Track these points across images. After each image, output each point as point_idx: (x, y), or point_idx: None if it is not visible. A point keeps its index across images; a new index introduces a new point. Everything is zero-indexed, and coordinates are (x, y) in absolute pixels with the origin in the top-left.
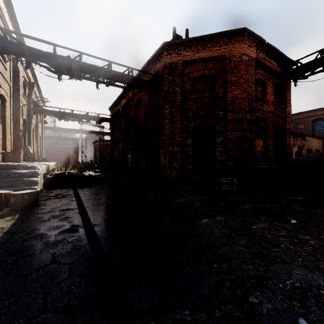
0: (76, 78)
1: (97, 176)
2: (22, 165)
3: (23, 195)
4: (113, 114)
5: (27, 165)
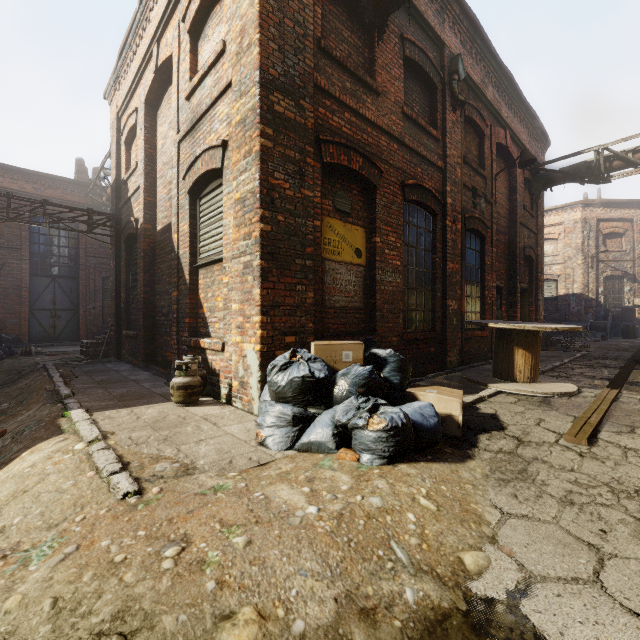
0: None
1: (604, 377)
2: None
3: None
4: None
5: None
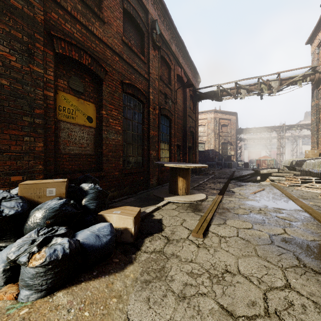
0: (261, 98)
1: (218, 188)
2: None
3: None
4: None
5: None
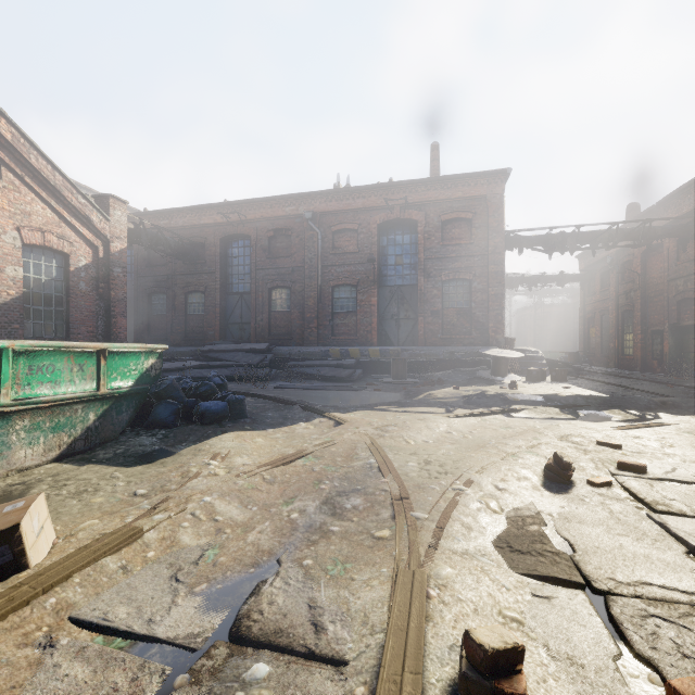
0: (572, 254)
1: None
2: (527, 350)
3: (561, 371)
4: (587, 266)
5: (531, 350)
